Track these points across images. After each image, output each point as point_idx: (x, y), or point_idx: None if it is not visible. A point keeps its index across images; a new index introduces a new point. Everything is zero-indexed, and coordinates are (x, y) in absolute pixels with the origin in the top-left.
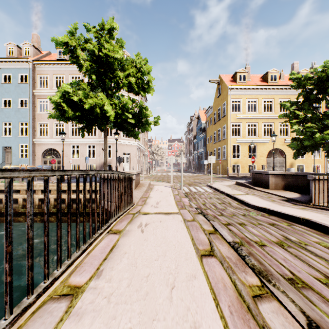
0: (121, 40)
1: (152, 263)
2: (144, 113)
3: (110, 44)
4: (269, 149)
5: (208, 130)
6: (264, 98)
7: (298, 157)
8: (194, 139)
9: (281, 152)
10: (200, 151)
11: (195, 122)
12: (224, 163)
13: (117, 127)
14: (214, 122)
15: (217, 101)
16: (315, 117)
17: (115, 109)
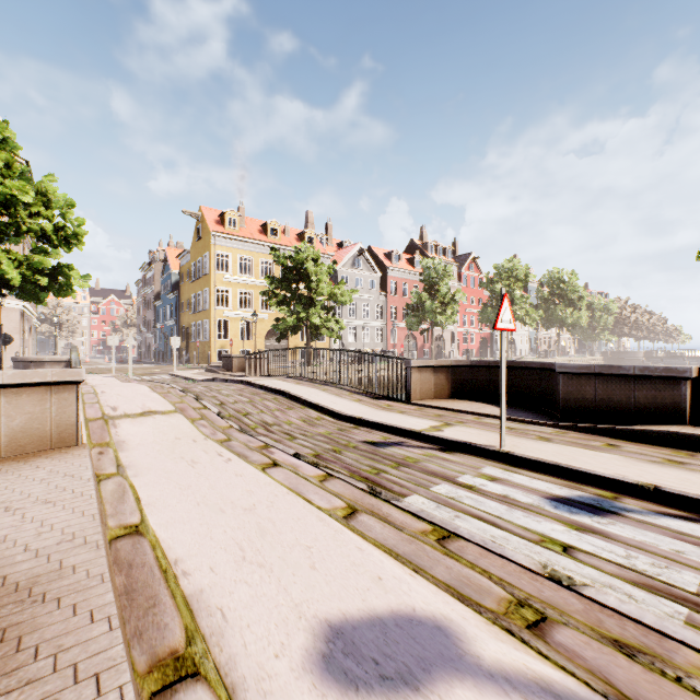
0: (13, 143)
1: (119, 386)
2: (67, 272)
3: (10, 174)
4: (268, 328)
5: (183, 289)
6: (262, 258)
7: None
8: (158, 299)
9: None
10: (170, 324)
11: (160, 267)
12: (207, 346)
13: (3, 285)
14: (193, 278)
15: (197, 246)
16: (297, 298)
17: (19, 268)
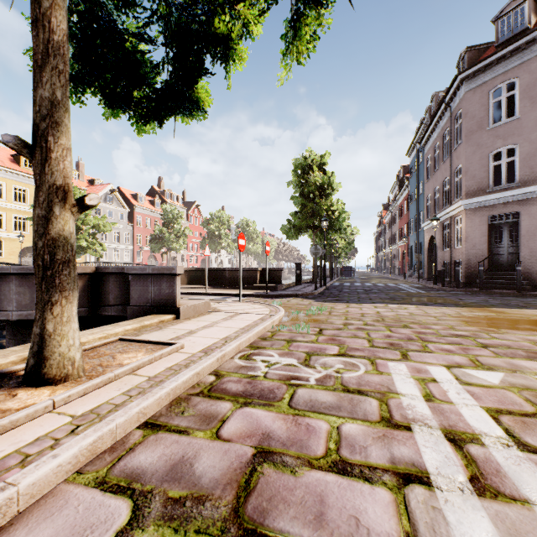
0: None
1: None
2: None
3: None
4: (22, 247)
5: None
6: (16, 185)
7: None
8: None
9: None
10: None
11: None
12: None
13: None
14: None
15: None
16: None
17: None
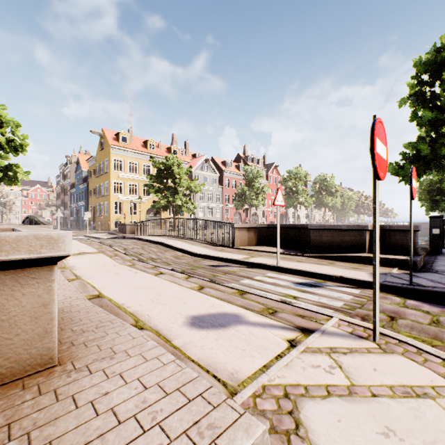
0: None
1: None
2: (14, 169)
3: None
4: (148, 207)
5: (91, 181)
6: (144, 163)
7: None
8: (72, 188)
9: None
10: (81, 204)
11: (74, 166)
12: (107, 219)
13: None
14: (97, 174)
15: (101, 154)
16: (167, 188)
17: None
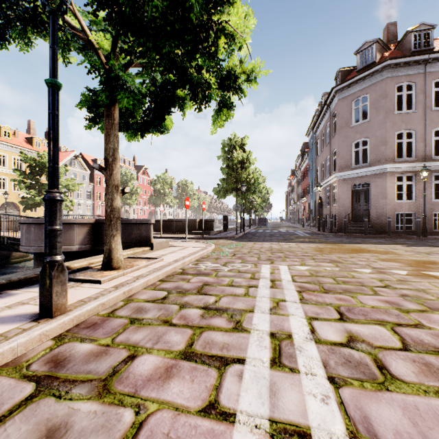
0: None
1: None
2: None
3: None
4: (2, 202)
5: None
6: None
7: (34, 211)
8: None
9: (16, 205)
10: None
11: None
12: None
13: None
14: None
15: None
16: (39, 185)
17: None
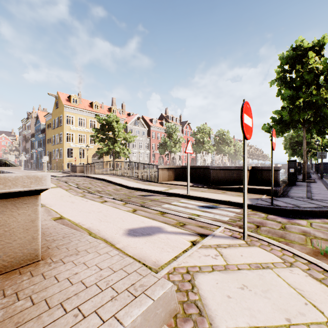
0: None
1: None
2: None
3: None
4: (93, 153)
5: (48, 132)
6: (90, 119)
7: None
8: (32, 137)
9: None
10: (40, 150)
11: (34, 120)
12: (61, 161)
13: None
14: (53, 127)
15: (56, 111)
16: (108, 139)
17: None
